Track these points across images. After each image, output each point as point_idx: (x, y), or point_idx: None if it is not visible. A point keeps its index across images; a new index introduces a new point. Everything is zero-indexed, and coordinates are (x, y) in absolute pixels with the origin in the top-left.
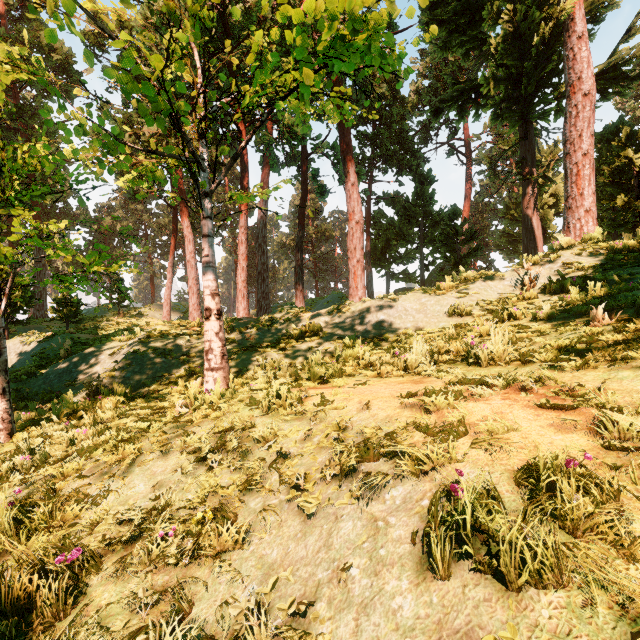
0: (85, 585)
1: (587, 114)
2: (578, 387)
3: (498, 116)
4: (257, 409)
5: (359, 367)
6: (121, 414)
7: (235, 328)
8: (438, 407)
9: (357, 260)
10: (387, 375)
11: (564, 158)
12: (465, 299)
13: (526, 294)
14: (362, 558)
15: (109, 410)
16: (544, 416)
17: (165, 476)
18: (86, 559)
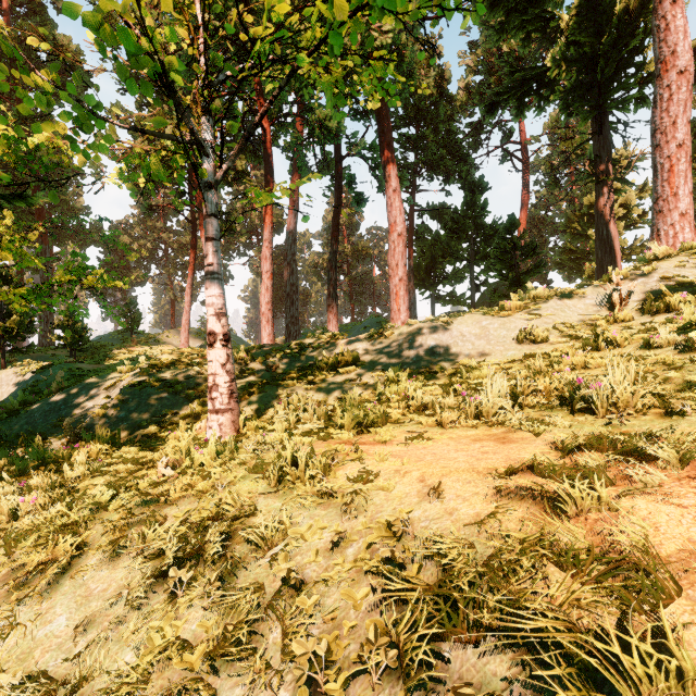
0: None
1: (683, 96)
2: None
3: (568, 106)
4: (263, 480)
5: (408, 410)
6: (95, 471)
7: (254, 357)
8: (579, 509)
9: (399, 278)
10: (451, 424)
11: (653, 151)
12: (538, 321)
13: (618, 315)
14: None
15: (80, 466)
16: None
17: (103, 602)
18: None
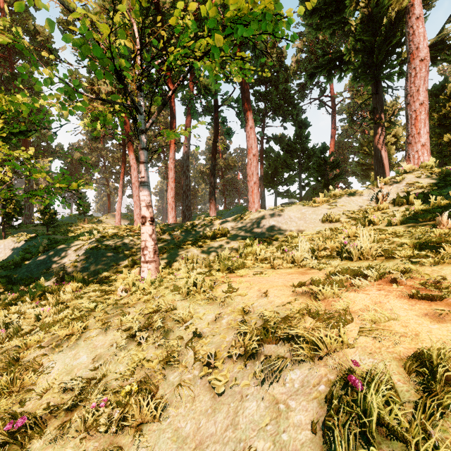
0: (28, 449)
1: (423, 74)
2: (440, 280)
3: (356, 77)
4: (178, 294)
5: (257, 260)
6: (78, 295)
7: (165, 231)
8: (325, 296)
9: (254, 182)
10: (279, 267)
11: (406, 107)
12: (334, 210)
13: (380, 206)
14: (266, 441)
15: (69, 292)
16: (418, 306)
17: (104, 349)
18: (33, 422)
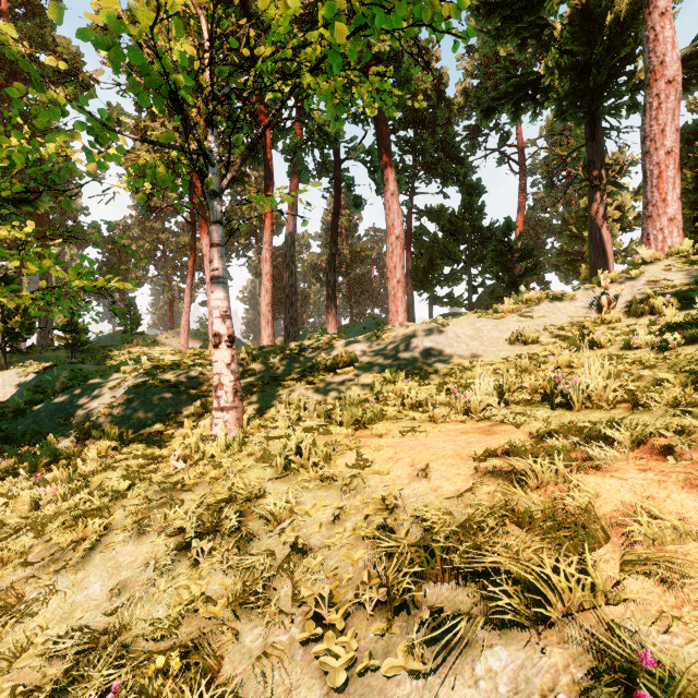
0: None
1: (671, 105)
2: None
3: (561, 112)
4: (270, 468)
5: (404, 407)
6: (107, 465)
7: (256, 358)
8: (540, 482)
9: (397, 280)
10: (442, 420)
11: (643, 158)
12: (529, 323)
13: (605, 317)
14: None
15: (93, 460)
16: None
17: (132, 572)
18: None
